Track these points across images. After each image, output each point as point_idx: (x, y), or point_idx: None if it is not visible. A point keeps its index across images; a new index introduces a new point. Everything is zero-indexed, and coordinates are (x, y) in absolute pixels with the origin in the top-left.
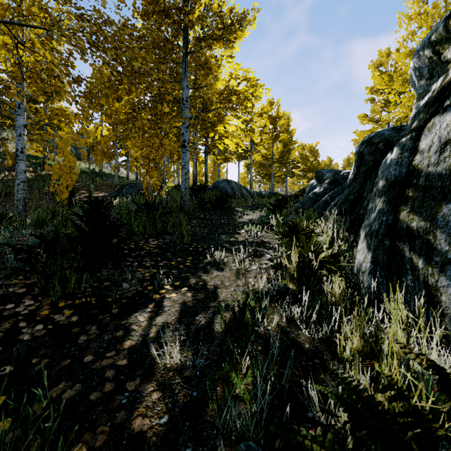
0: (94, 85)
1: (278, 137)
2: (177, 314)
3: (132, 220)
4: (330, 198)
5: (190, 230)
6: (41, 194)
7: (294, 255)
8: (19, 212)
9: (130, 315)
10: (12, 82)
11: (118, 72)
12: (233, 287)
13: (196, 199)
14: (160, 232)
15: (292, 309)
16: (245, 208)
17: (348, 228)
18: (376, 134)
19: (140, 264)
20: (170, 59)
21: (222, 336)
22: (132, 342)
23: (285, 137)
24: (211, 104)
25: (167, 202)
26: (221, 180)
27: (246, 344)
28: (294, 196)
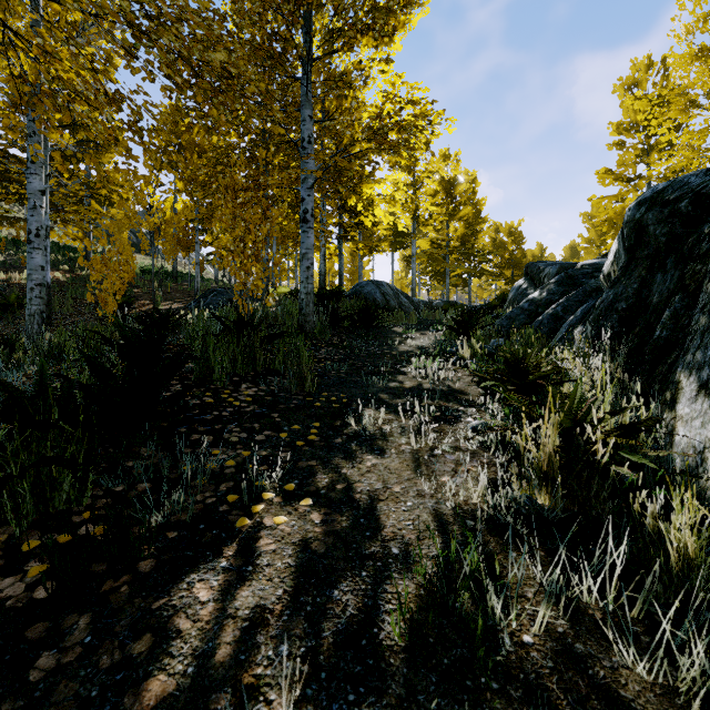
0: (145, 107)
1: (458, 212)
2: (288, 580)
3: (209, 350)
4: (562, 309)
5: (316, 367)
6: (78, 306)
7: (548, 431)
8: (33, 335)
9: (177, 580)
10: (12, 112)
11: (187, 81)
12: (411, 497)
13: (325, 311)
14: (262, 370)
15: (576, 578)
16: (407, 328)
17: (620, 365)
18: (670, 184)
19: (218, 438)
20: (282, 69)
21: (405, 666)
22: (166, 684)
23: (468, 211)
24: (353, 144)
25: (276, 318)
26: (366, 282)
27: (476, 704)
28: (487, 308)
